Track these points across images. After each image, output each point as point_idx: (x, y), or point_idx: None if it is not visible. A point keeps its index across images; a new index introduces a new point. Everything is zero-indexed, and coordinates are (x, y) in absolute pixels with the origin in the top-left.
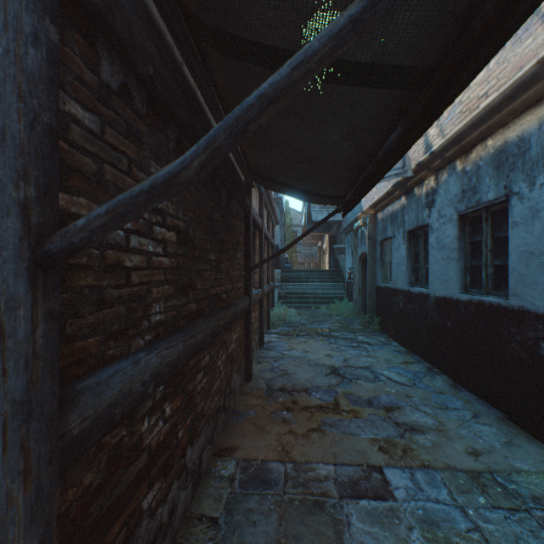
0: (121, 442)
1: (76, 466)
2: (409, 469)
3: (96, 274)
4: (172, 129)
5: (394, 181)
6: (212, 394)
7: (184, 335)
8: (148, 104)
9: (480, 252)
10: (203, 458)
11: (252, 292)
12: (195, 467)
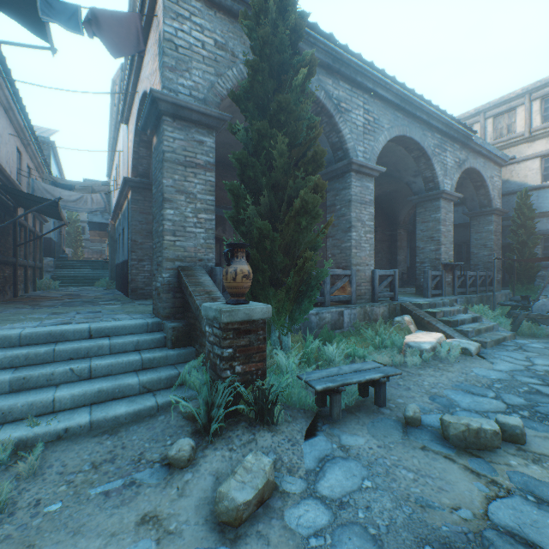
0: None
1: None
2: (75, 299)
3: None
4: None
5: None
6: None
7: None
8: None
9: None
10: None
11: (19, 259)
12: None
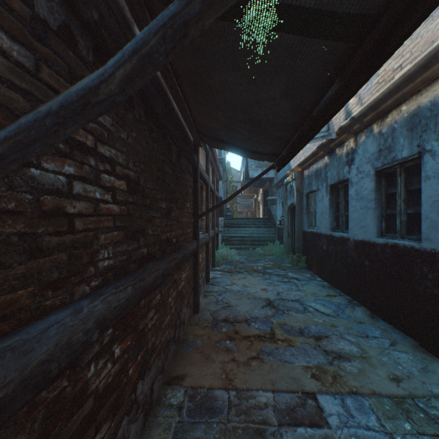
0: (61, 394)
1: (0, 434)
2: (339, 396)
3: (28, 220)
4: None
5: (318, 143)
6: (162, 329)
7: (134, 278)
8: (94, 53)
9: (394, 202)
10: (154, 388)
11: (200, 237)
12: (146, 398)
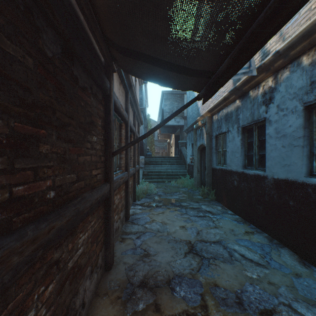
0: None
1: None
2: None
3: None
4: None
5: (229, 90)
6: None
7: None
8: None
9: None
10: None
11: (116, 177)
12: None
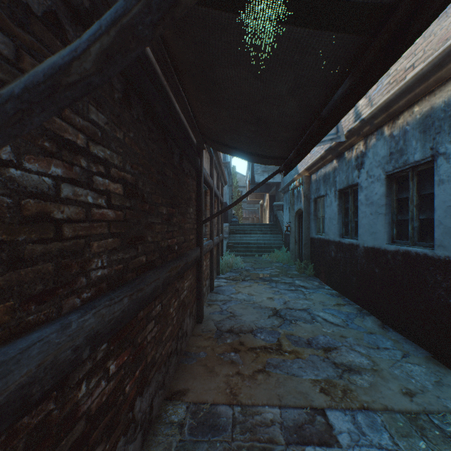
0: (47, 418)
1: None
2: (350, 411)
3: (7, 226)
4: (117, 78)
5: (327, 147)
6: (163, 341)
7: (131, 289)
8: None
9: (406, 208)
10: (154, 405)
11: (204, 243)
12: (145, 415)
